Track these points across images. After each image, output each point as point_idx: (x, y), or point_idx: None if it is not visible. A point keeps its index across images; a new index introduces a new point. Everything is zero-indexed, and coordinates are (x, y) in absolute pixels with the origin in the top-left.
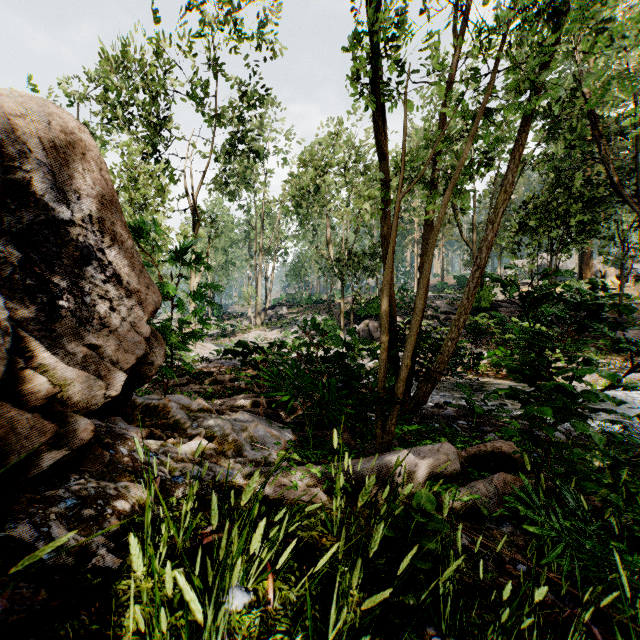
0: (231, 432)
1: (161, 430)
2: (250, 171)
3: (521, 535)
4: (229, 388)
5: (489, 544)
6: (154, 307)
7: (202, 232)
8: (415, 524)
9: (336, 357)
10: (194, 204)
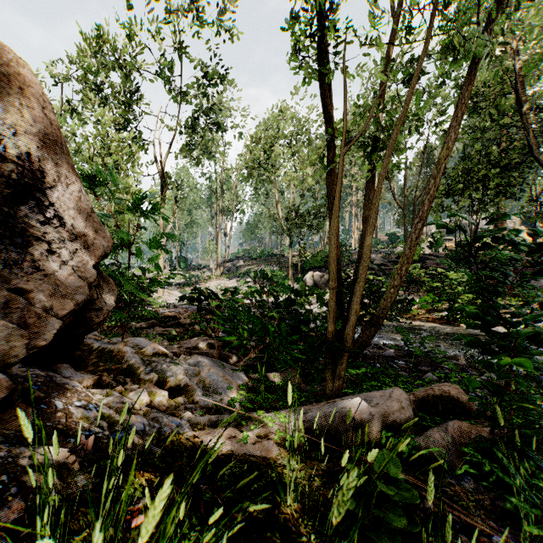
0: (183, 377)
1: (114, 375)
2: (211, 143)
3: (485, 492)
4: (190, 330)
5: (466, 517)
6: (103, 252)
7: (169, 194)
8: (378, 490)
9: (287, 303)
10: (162, 170)
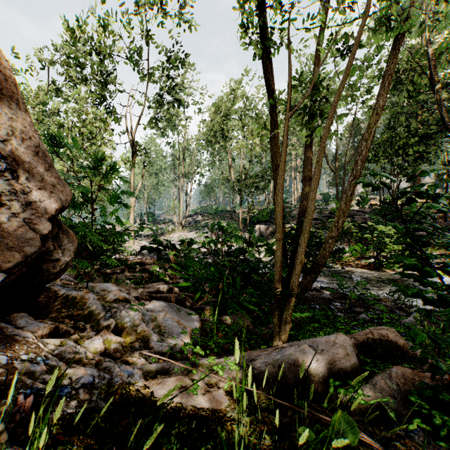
0: (140, 322)
1: (76, 321)
2: (174, 117)
3: (435, 445)
4: (154, 275)
5: None
6: (60, 205)
7: (138, 160)
8: None
9: (237, 253)
10: (132, 139)
